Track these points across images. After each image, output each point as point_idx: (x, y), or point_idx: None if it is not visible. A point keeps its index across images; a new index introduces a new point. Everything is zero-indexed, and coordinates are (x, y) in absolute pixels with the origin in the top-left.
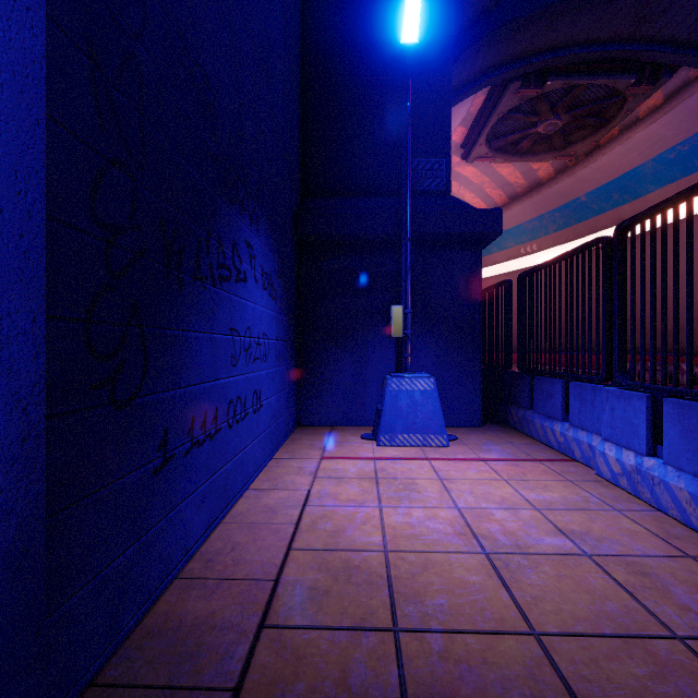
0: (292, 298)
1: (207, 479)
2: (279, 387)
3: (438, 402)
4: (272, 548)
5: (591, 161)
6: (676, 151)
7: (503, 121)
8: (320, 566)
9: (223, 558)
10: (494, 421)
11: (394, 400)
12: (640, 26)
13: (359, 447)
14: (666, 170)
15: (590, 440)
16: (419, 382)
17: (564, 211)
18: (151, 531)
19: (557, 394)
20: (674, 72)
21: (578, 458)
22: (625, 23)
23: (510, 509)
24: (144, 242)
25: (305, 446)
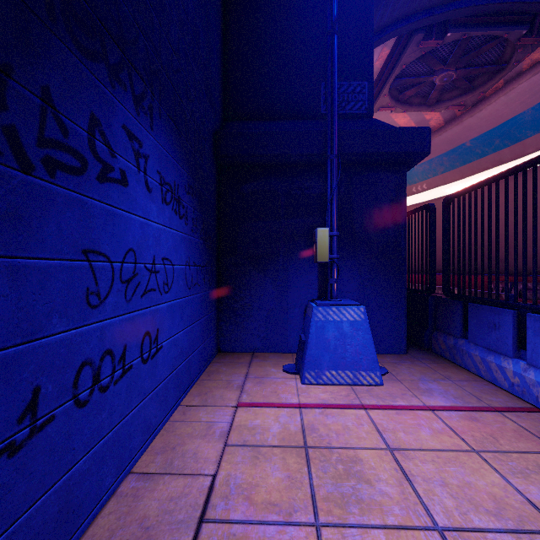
0: (211, 220)
1: None
2: (191, 318)
3: (370, 335)
4: None
5: (477, 111)
6: None
7: (404, 73)
8: None
9: None
10: (416, 346)
11: (320, 332)
12: None
13: (281, 386)
14: None
15: None
16: (347, 311)
17: (451, 155)
18: None
19: (506, 326)
20: None
21: None
22: None
23: (524, 535)
24: None
25: (221, 384)
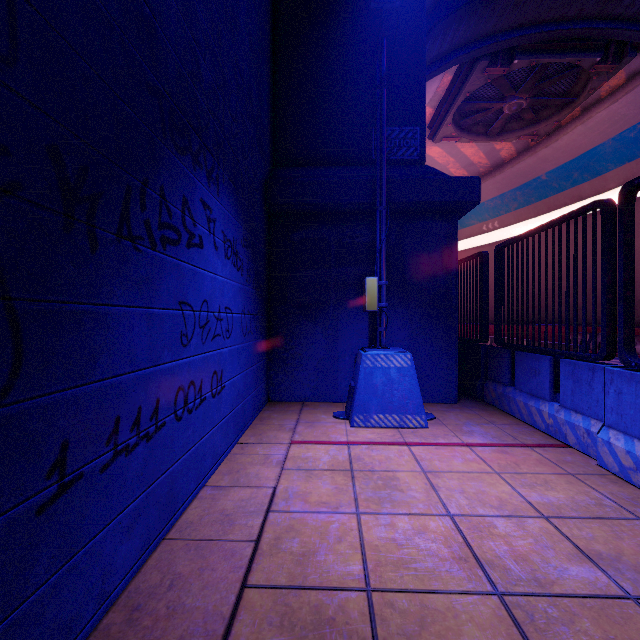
0: (262, 269)
1: (142, 491)
2: (246, 364)
3: (416, 380)
4: (221, 584)
5: (553, 141)
6: (636, 129)
7: (469, 101)
8: (281, 619)
9: (154, 604)
10: (469, 396)
11: (368, 378)
12: (607, 4)
13: (331, 428)
14: (626, 149)
15: (588, 424)
16: (395, 358)
17: (525, 189)
18: (31, 598)
19: (544, 371)
20: (638, 51)
21: (572, 444)
22: (593, 0)
23: (514, 518)
24: (16, 174)
25: (274, 427)
